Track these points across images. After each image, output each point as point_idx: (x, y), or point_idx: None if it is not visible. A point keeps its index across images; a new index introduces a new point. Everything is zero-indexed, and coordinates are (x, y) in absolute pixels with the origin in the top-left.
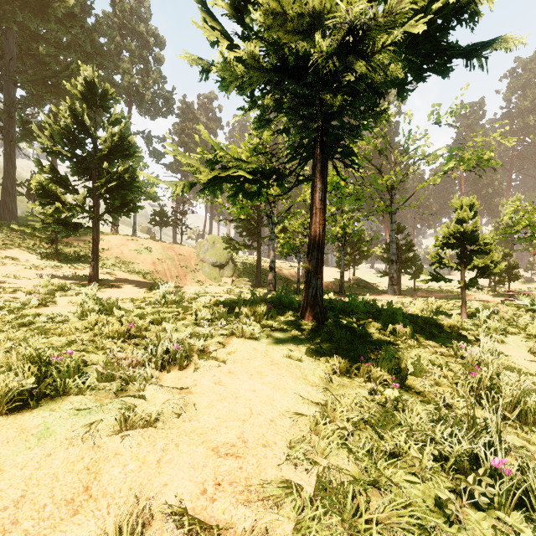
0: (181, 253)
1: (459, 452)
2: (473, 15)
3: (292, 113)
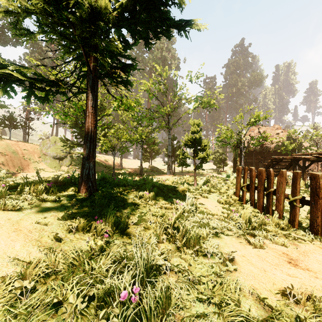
0: (25, 148)
1: (114, 288)
2: (180, 2)
3: (52, 31)
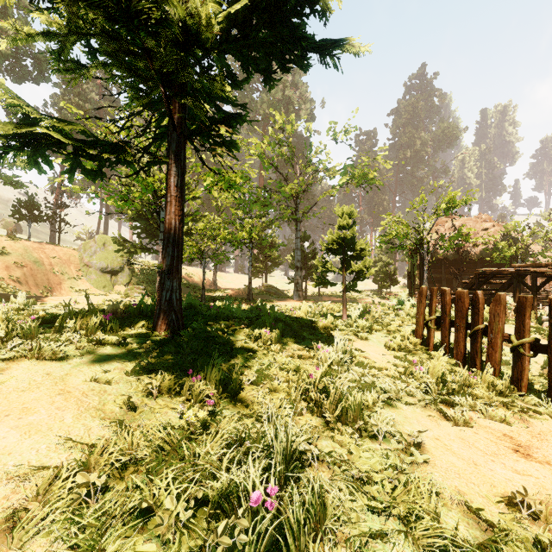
0: (55, 255)
1: (235, 487)
2: (325, 9)
3: (116, 63)
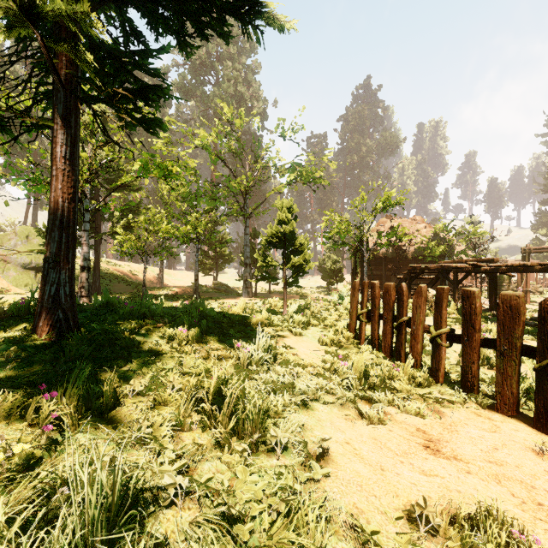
0: None
1: None
2: None
3: None
